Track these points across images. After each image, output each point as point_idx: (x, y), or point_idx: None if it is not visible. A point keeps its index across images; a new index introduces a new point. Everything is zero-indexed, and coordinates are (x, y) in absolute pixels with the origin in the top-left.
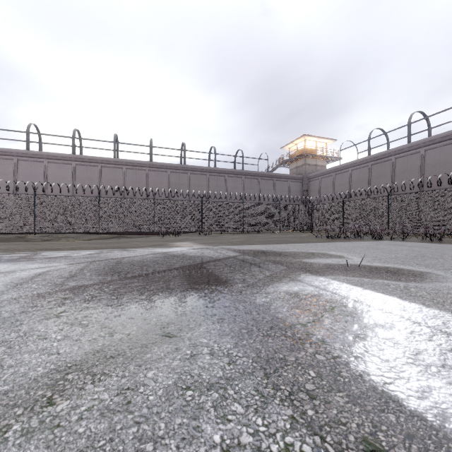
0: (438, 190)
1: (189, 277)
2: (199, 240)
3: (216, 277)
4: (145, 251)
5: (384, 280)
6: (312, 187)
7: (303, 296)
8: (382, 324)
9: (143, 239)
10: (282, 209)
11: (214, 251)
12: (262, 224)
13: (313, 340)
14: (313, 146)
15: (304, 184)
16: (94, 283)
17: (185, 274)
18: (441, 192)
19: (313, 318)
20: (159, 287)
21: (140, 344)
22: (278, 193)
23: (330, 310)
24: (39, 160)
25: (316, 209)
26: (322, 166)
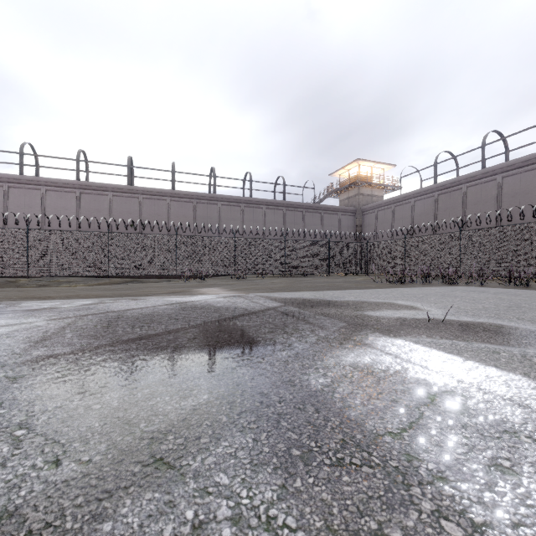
0: (521, 224)
1: (212, 339)
2: (231, 285)
3: (250, 339)
4: (158, 301)
5: (487, 344)
6: (367, 221)
7: (380, 374)
8: (527, 433)
9: (161, 284)
10: (331, 247)
11: (248, 300)
12: (307, 266)
13: (422, 475)
14: (368, 172)
15: (358, 218)
16: (71, 351)
17: (206, 335)
18: (524, 227)
19: (407, 419)
20: (166, 357)
21: (101, 491)
22: (327, 229)
23: (431, 401)
24: (35, 187)
25: (373, 247)
26: (379, 196)
